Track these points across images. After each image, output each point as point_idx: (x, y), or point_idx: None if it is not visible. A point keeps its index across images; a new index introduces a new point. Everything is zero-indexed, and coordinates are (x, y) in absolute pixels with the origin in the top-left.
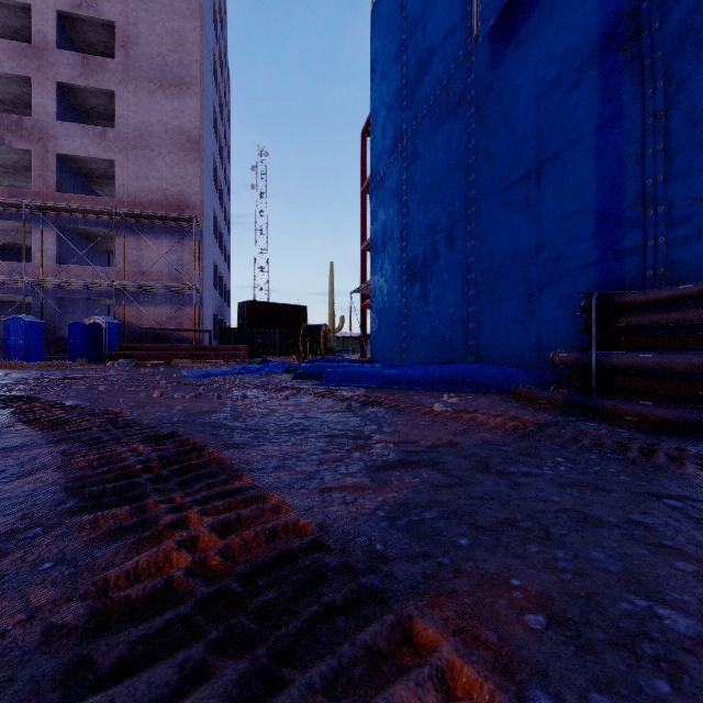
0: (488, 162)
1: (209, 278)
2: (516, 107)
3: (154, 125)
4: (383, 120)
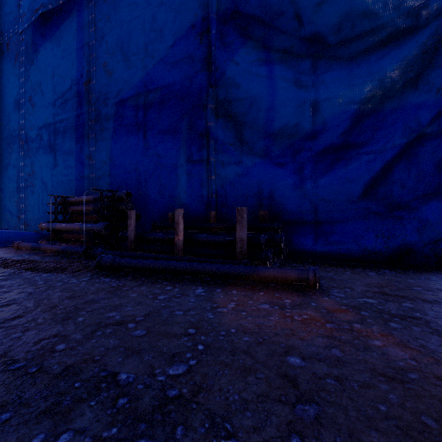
0: (31, 106)
1: None
2: (45, 83)
3: None
4: None
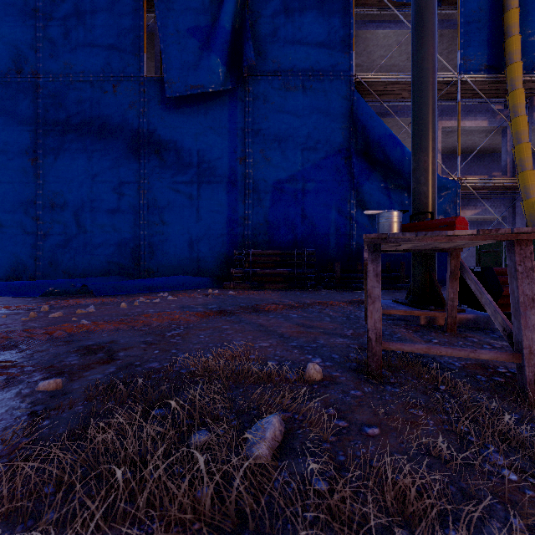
0: (160, 160)
1: None
2: (183, 144)
3: None
4: None
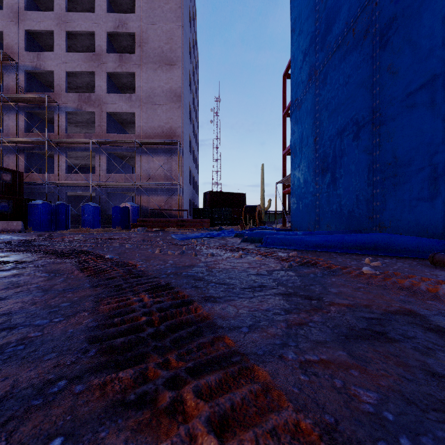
0: (392, 76)
1: (186, 178)
2: (421, 27)
3: (156, 89)
4: (300, 62)
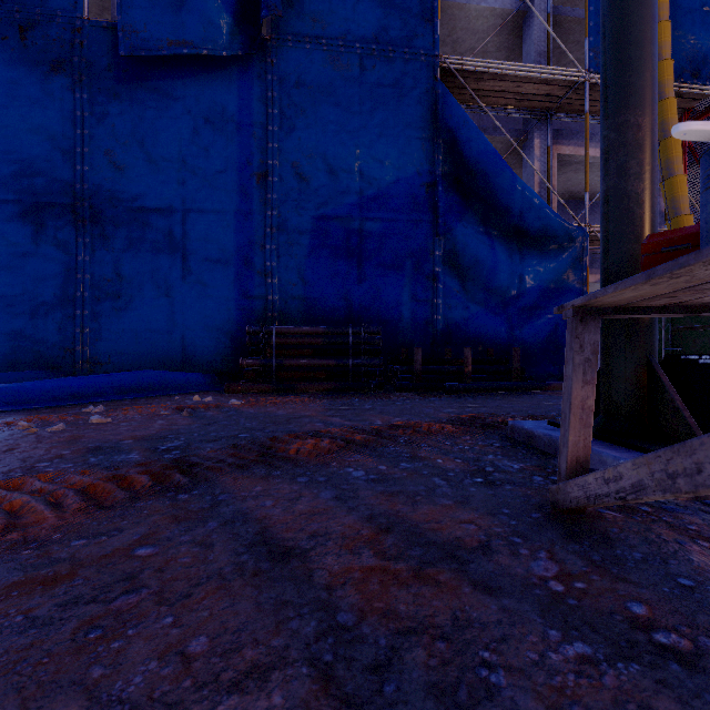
0: (114, 168)
1: None
2: (157, 143)
3: None
4: None
